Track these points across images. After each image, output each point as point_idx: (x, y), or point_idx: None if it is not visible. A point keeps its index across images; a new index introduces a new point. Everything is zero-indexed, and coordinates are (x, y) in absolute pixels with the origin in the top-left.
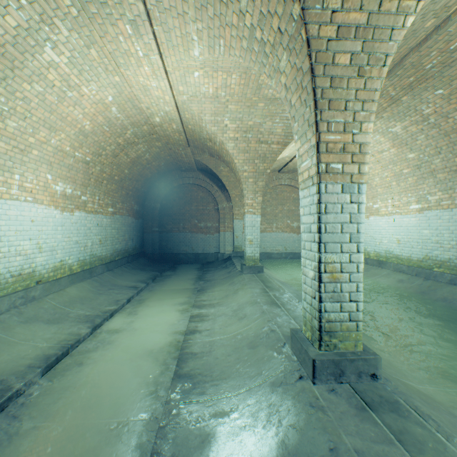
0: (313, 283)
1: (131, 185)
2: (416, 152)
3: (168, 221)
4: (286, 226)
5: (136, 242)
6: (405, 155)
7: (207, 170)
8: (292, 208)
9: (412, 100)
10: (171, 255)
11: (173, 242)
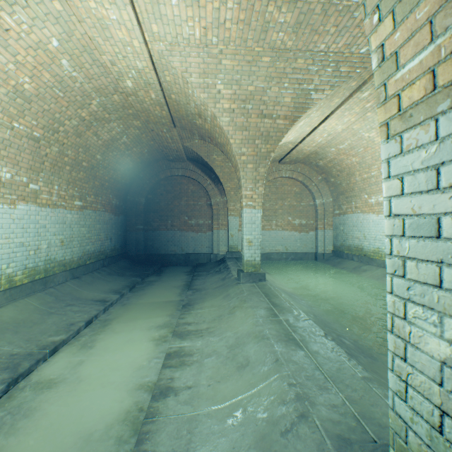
0: (450, 378)
1: (107, 174)
2: None
3: (155, 218)
4: (287, 224)
5: (116, 242)
6: None
7: (198, 159)
8: (293, 204)
9: None
10: (157, 257)
11: (160, 241)
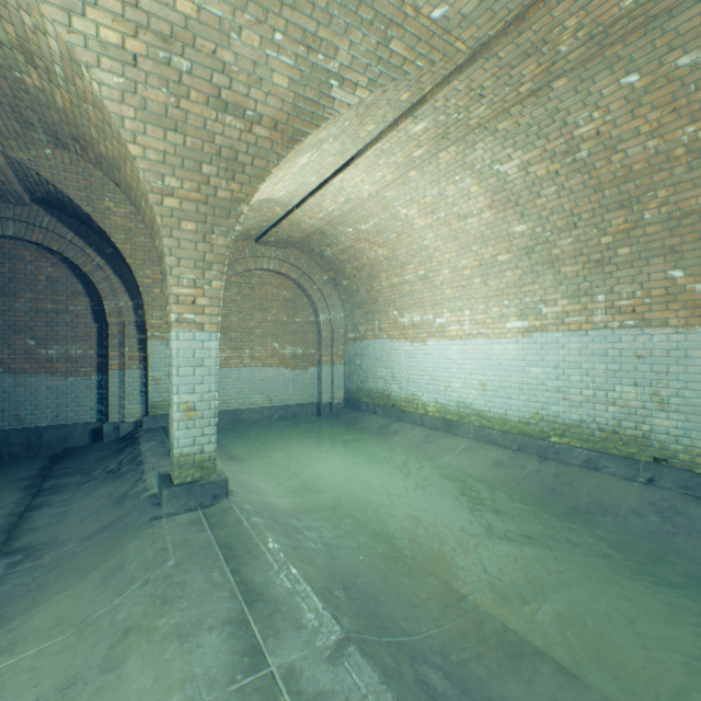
0: None
1: None
2: (532, 221)
3: None
4: (272, 354)
5: None
6: (508, 226)
7: (64, 204)
8: (283, 319)
9: (571, 92)
10: None
11: None
